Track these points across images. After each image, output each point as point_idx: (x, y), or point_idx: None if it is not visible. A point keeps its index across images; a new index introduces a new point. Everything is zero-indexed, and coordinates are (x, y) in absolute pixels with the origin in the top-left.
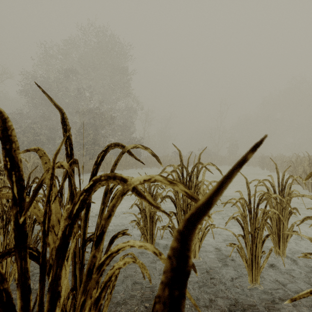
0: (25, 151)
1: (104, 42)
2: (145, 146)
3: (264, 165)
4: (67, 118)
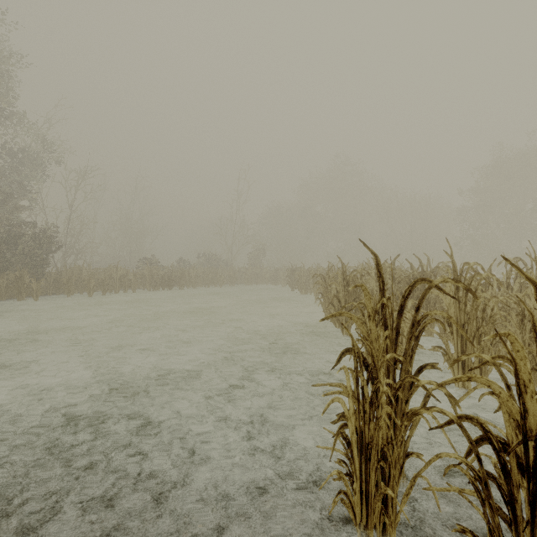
0: None
1: None
2: None
3: (295, 283)
4: None
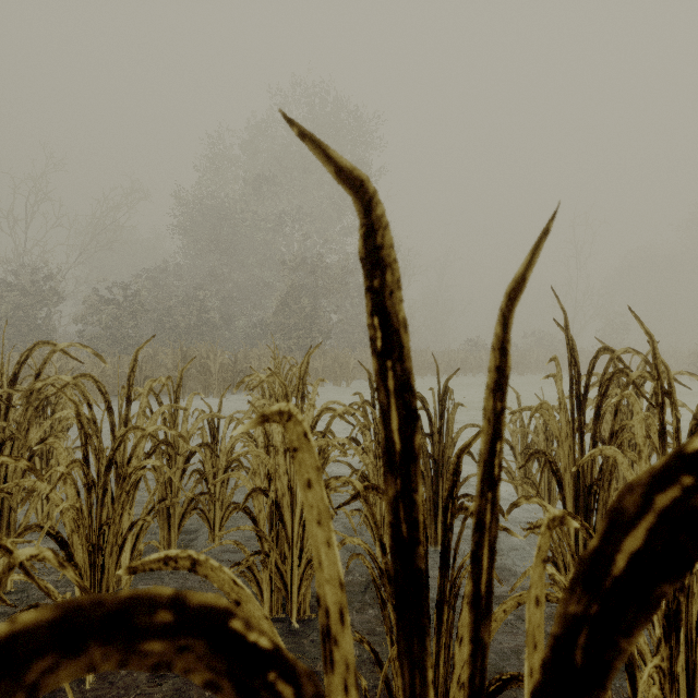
0: (549, 360)
1: (324, 116)
2: (635, 351)
3: None
4: (567, 321)
